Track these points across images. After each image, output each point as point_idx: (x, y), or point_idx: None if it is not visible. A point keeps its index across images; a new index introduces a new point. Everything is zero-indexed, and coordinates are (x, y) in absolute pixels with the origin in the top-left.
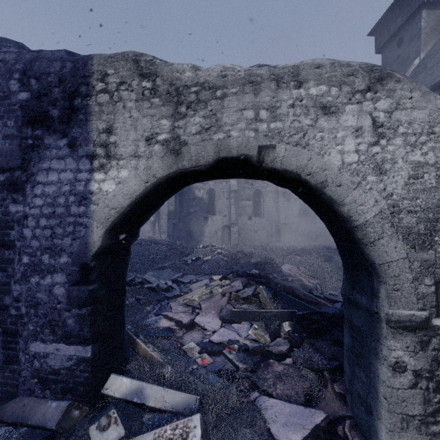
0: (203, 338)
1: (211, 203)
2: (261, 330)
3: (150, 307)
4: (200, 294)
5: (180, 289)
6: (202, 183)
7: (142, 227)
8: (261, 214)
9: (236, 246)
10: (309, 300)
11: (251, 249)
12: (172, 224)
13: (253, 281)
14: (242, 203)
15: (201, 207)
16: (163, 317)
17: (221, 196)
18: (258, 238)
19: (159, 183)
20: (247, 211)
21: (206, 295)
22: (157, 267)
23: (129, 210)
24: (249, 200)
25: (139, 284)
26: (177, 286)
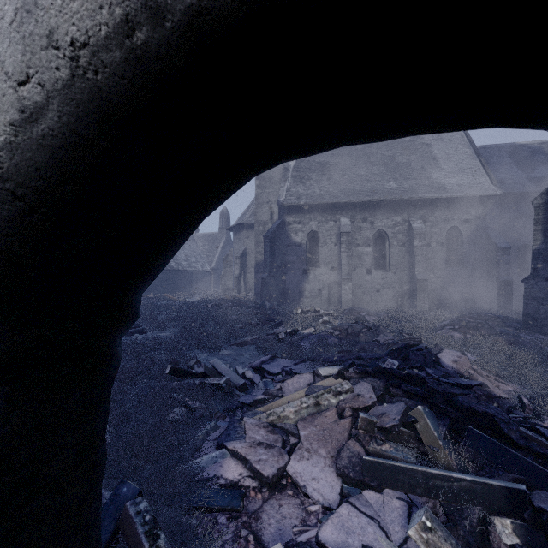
0: (302, 524)
1: (313, 250)
2: (442, 535)
3: (209, 427)
4: (297, 406)
5: (265, 386)
6: (300, 224)
7: (225, 283)
8: (386, 266)
9: (351, 312)
10: (538, 451)
11: (374, 318)
12: (261, 279)
13: (397, 389)
14: (357, 249)
15: (299, 257)
16: (229, 453)
17: (327, 241)
18: (382, 301)
19: (99, 97)
20: (364, 261)
21: (308, 408)
22: (236, 342)
23: (6, 233)
24: (367, 245)
25: (201, 375)
26: (260, 379)
